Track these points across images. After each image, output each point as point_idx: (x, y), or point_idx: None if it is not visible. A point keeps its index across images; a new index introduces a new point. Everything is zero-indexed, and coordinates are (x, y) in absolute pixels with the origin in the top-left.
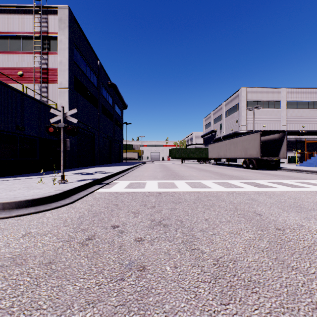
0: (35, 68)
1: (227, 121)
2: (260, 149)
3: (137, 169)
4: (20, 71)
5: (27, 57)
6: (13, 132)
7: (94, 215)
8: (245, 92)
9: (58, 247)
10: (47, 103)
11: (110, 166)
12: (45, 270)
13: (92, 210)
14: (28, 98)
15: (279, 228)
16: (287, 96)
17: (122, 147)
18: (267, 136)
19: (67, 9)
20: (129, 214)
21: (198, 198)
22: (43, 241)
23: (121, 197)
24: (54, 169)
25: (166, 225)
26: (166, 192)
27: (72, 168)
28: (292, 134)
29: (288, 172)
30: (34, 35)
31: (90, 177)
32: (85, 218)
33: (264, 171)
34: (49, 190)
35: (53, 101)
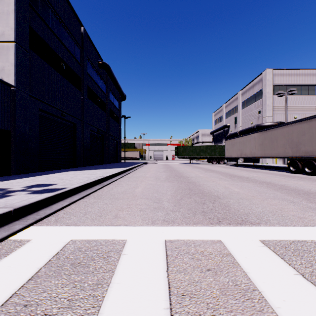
0: None
1: (245, 113)
2: None
3: (131, 174)
4: None
5: None
6: None
7: None
8: (271, 75)
9: None
10: None
11: (92, 169)
12: None
13: None
14: None
15: None
16: None
17: (120, 145)
18: None
19: None
20: None
21: None
22: None
23: None
24: None
25: None
26: None
27: (24, 174)
28: None
29: None
30: None
31: None
32: None
33: None
34: None
35: None
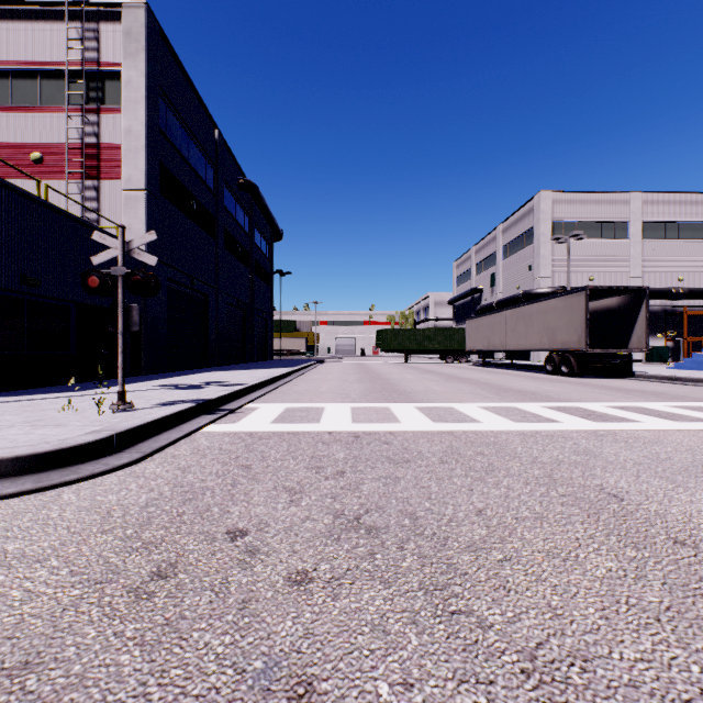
0: (71, 145)
1: (508, 267)
2: (587, 331)
3: (304, 376)
4: (36, 152)
5: (52, 119)
6: (12, 291)
7: (187, 498)
8: (548, 203)
9: (65, 604)
10: (98, 224)
11: (242, 369)
12: (1, 696)
13: (183, 482)
14: (50, 212)
15: (681, 538)
16: (644, 210)
17: (271, 327)
18: (600, 302)
19: (143, 9)
20: (276, 496)
21: (451, 449)
22: (29, 585)
23: (261, 447)
24: (100, 377)
25: (375, 530)
26: (371, 434)
27: (155, 374)
28: (655, 298)
29: (651, 383)
30: (69, 69)
31: (193, 394)
32: (161, 506)
33: (596, 381)
34: (83, 429)
35: (112, 220)
